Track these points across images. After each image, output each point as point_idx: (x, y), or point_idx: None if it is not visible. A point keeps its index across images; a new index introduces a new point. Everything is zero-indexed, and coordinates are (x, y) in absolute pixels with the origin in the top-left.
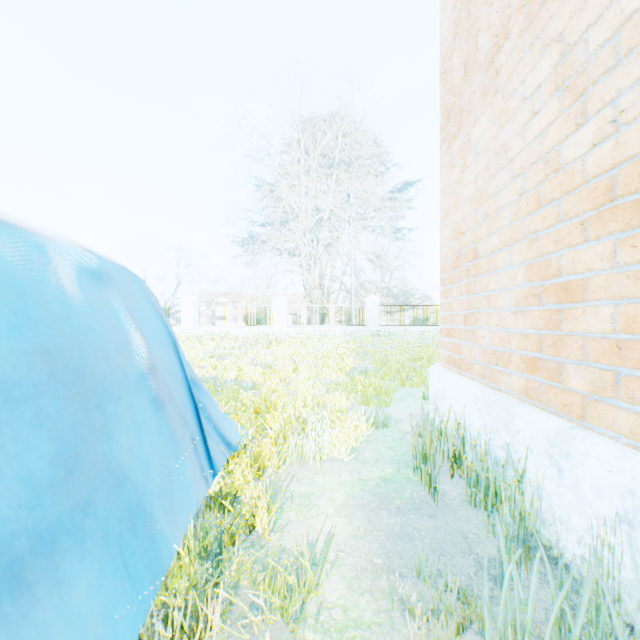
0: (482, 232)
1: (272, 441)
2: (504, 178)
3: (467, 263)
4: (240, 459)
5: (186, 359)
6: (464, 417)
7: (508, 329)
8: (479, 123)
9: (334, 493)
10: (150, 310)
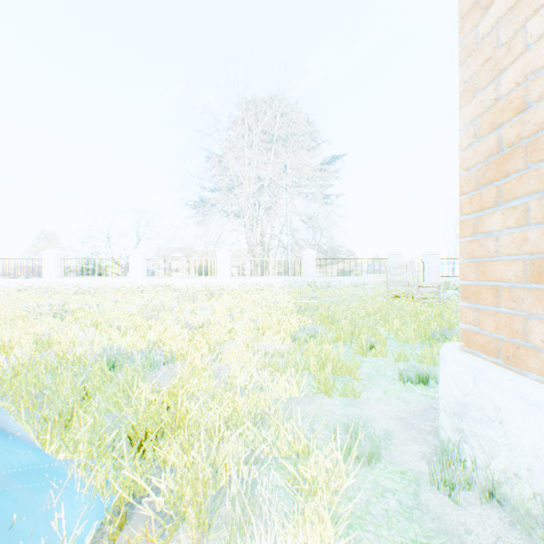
0: None
1: None
2: None
3: None
4: None
5: None
6: None
7: None
8: None
9: None
10: None
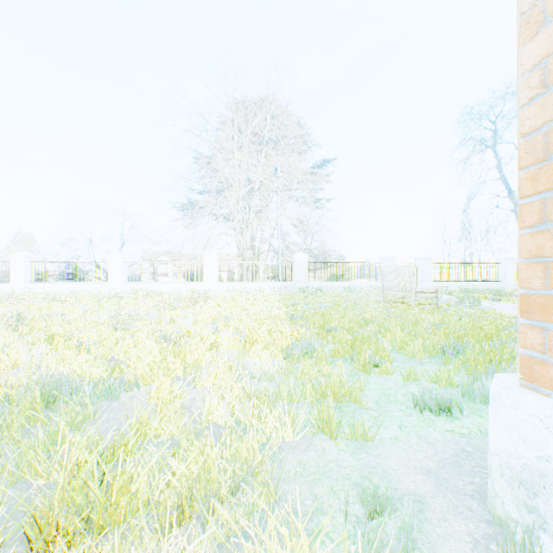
0: None
1: None
2: None
3: None
4: None
5: None
6: None
7: None
8: None
9: None
10: None
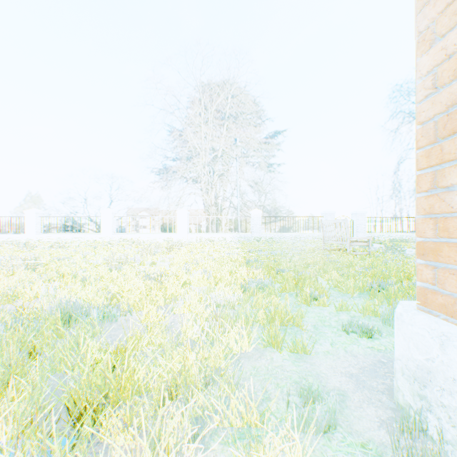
0: None
1: None
2: None
3: None
4: None
5: None
6: None
7: None
8: None
9: None
10: None
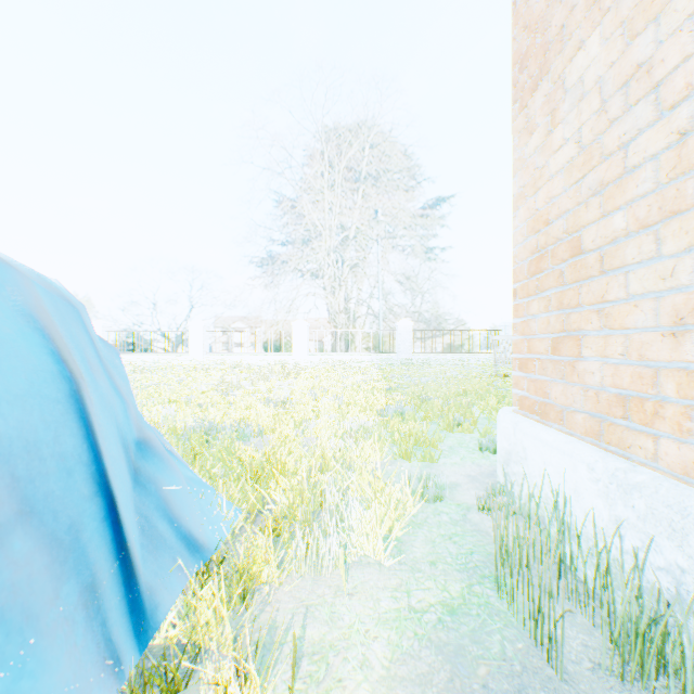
0: (593, 212)
1: (273, 528)
2: (646, 115)
3: (559, 264)
4: (208, 585)
5: (134, 409)
6: (568, 498)
7: (649, 362)
8: (587, 47)
9: (369, 646)
10: (10, 327)
